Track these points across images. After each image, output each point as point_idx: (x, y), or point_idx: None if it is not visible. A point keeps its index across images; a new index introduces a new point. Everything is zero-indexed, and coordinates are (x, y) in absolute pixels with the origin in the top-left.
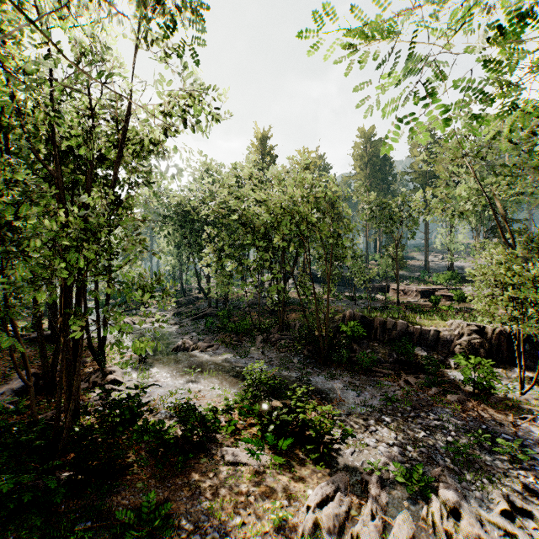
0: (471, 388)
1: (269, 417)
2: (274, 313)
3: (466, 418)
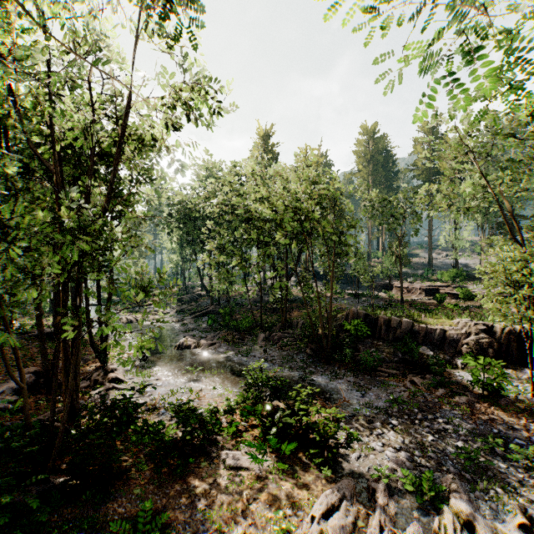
0: (479, 389)
1: (272, 419)
2: (276, 311)
3: (476, 422)
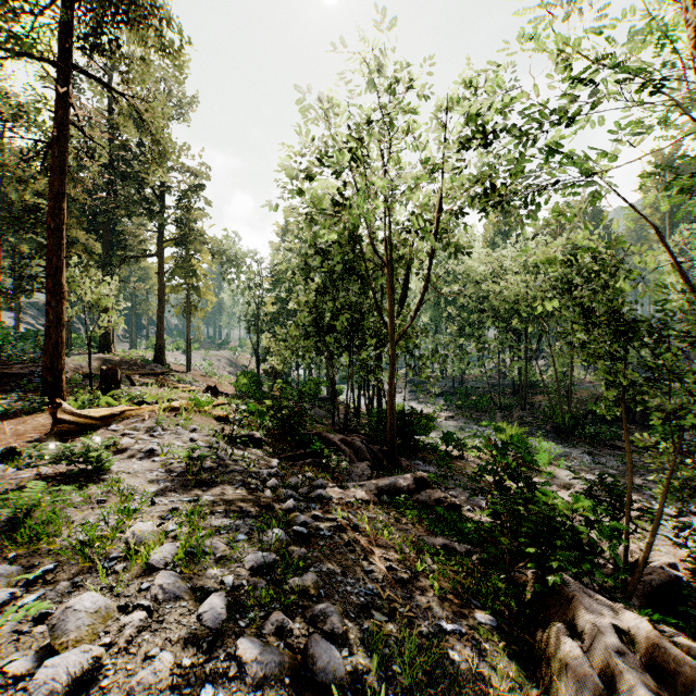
0: None
1: None
2: (516, 395)
3: None
